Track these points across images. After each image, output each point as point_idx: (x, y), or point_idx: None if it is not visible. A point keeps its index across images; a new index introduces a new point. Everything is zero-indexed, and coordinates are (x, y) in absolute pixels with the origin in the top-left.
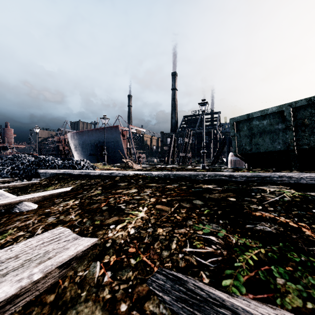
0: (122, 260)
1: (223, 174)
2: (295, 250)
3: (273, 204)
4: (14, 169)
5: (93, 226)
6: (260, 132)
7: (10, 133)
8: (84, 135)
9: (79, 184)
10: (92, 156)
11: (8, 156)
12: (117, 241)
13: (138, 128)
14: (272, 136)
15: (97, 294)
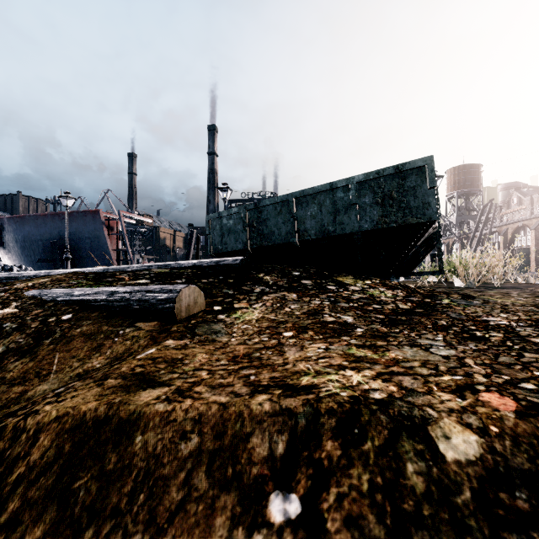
0: (18, 290)
1: (146, 265)
2: (107, 282)
3: (137, 274)
4: None
5: (5, 285)
6: (228, 231)
7: None
8: (28, 223)
9: None
10: (46, 264)
11: None
12: (19, 287)
13: (138, 217)
14: (236, 235)
15: (1, 297)
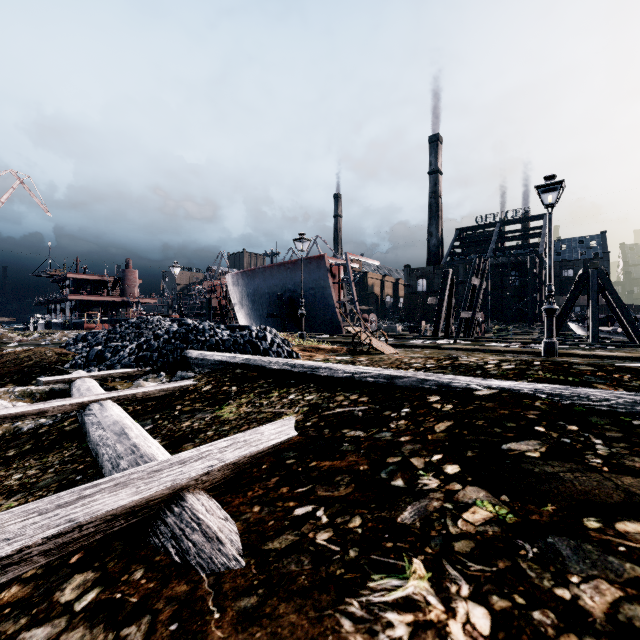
0: None
1: None
2: None
3: None
4: (142, 347)
5: None
6: None
7: (133, 277)
8: (257, 276)
9: (308, 410)
10: (272, 319)
11: (130, 320)
12: None
13: (365, 259)
14: None
15: None
